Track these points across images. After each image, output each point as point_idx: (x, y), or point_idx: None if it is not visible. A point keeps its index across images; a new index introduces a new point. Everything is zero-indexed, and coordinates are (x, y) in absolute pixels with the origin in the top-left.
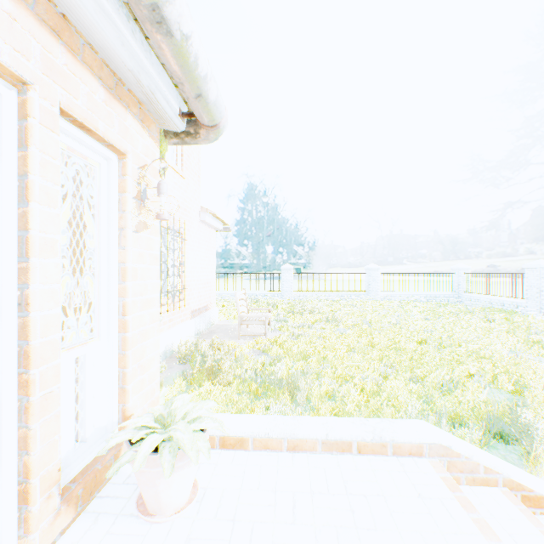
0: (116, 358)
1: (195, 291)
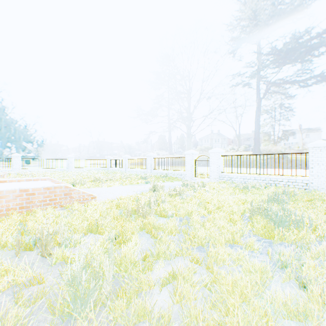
0: None
1: None
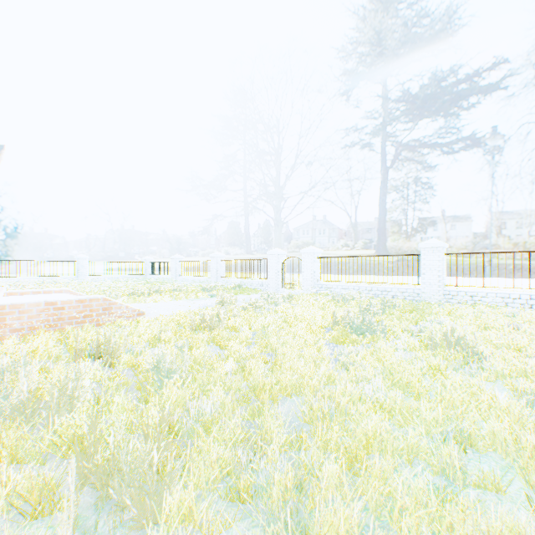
0: None
1: None
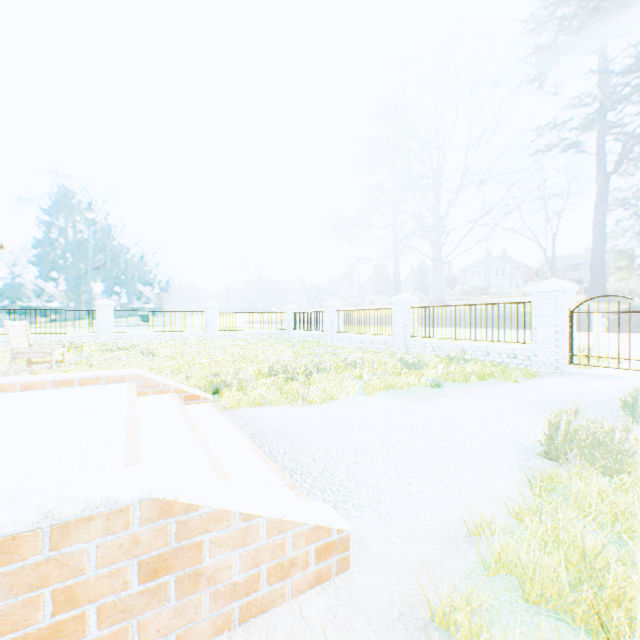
0: None
1: None
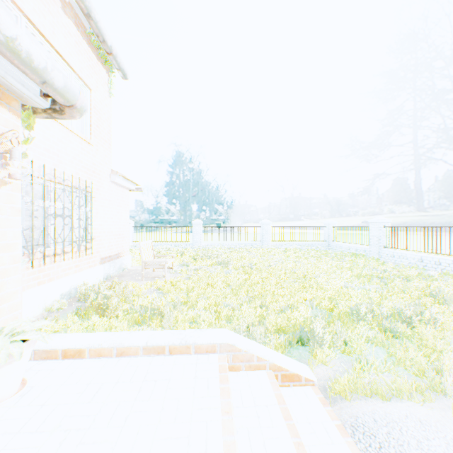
0: None
1: (106, 241)
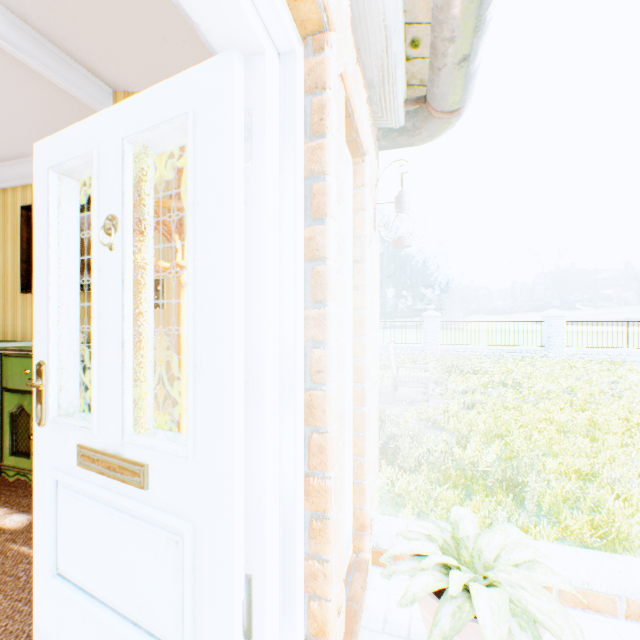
0: (351, 442)
1: None
